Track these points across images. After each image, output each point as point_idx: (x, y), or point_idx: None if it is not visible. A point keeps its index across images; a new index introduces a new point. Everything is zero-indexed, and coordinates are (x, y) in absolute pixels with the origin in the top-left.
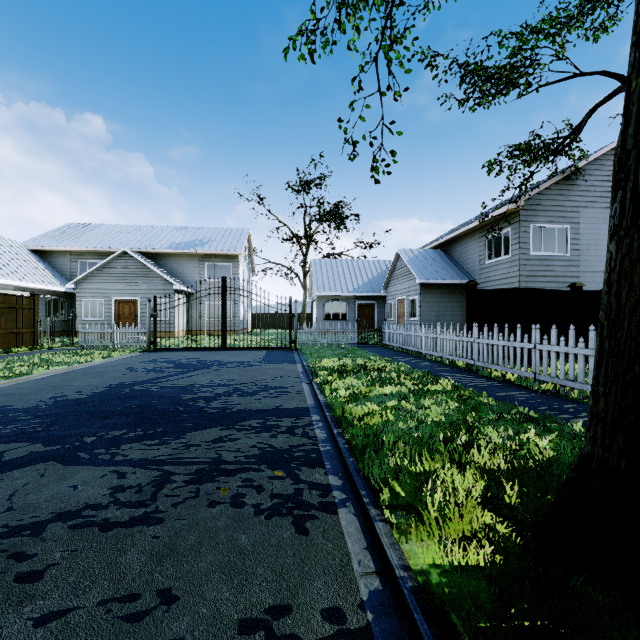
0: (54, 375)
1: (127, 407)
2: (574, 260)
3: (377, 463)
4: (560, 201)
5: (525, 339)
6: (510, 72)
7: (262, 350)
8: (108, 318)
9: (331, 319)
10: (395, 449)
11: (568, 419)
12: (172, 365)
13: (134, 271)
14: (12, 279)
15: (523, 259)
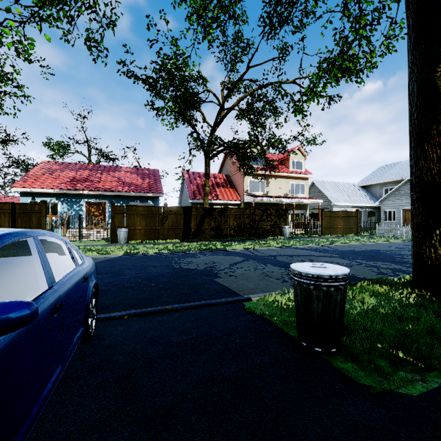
0: (356, 244)
1: (369, 254)
2: None
3: None
4: None
5: None
6: None
7: None
8: (398, 220)
9: None
10: None
11: None
12: None
13: None
14: (350, 203)
15: None
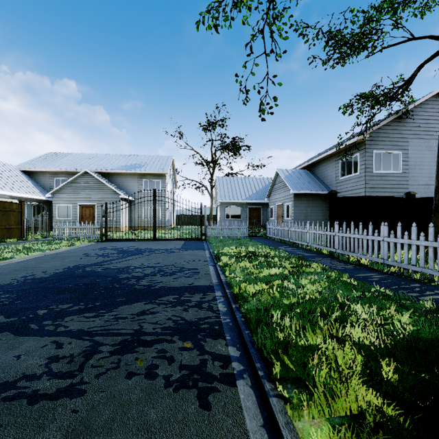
0: (30, 259)
1: (77, 284)
2: (404, 176)
3: (268, 336)
4: (394, 134)
5: (376, 233)
6: (361, 37)
7: (181, 240)
8: (74, 218)
9: (230, 219)
10: (282, 323)
11: (417, 297)
12: (116, 251)
13: (92, 185)
14: (8, 191)
15: (368, 175)
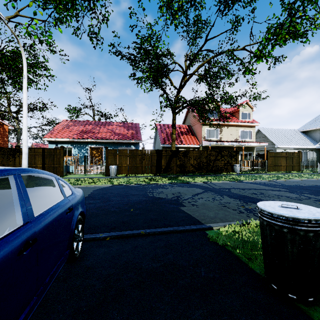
0: (300, 180)
1: (315, 189)
2: None
3: None
4: None
5: None
6: None
7: None
8: None
9: None
10: None
11: None
12: None
13: None
14: (292, 145)
15: None
